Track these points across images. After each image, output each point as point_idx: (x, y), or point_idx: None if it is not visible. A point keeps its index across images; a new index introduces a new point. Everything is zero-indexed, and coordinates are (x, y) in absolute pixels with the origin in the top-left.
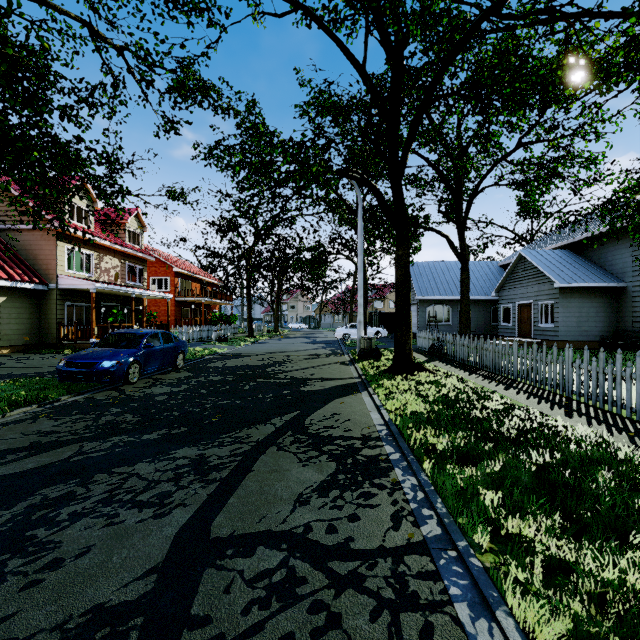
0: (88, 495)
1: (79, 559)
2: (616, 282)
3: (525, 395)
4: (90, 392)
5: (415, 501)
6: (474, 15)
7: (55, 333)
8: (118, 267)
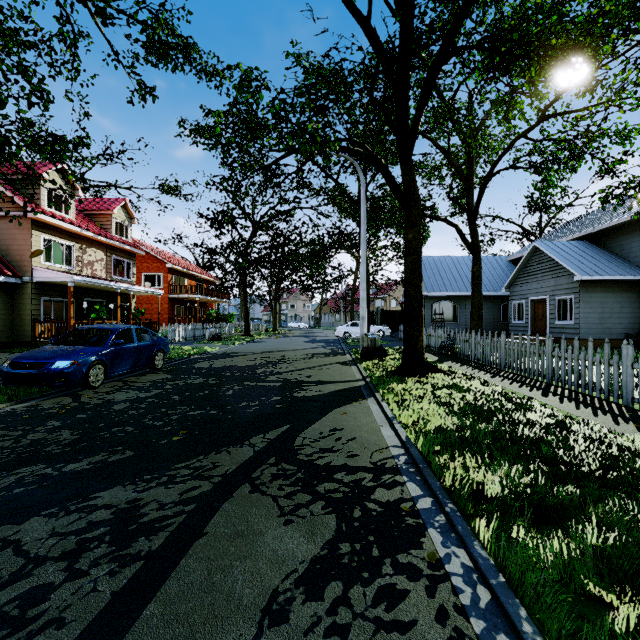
0: None
1: None
2: None
3: (572, 403)
4: (39, 398)
5: (478, 612)
6: None
7: (29, 330)
8: (103, 260)
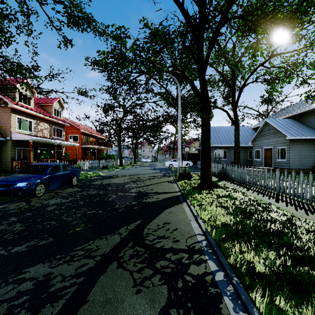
0: None
1: None
2: None
3: (293, 207)
4: (8, 203)
5: None
6: None
7: (10, 164)
8: (48, 128)
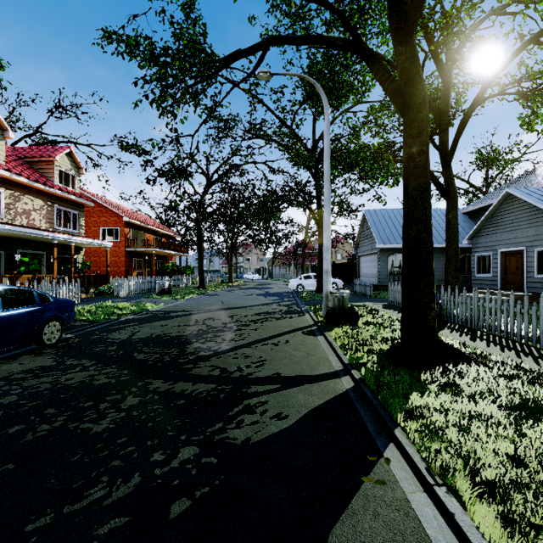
0: None
1: None
2: None
3: None
4: None
5: None
6: None
7: None
8: (43, 210)
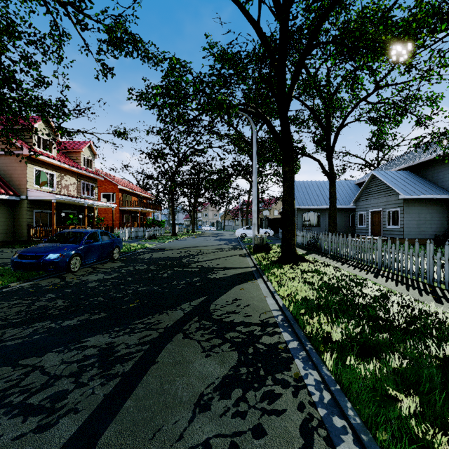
0: None
1: None
2: (447, 194)
3: (393, 282)
4: (37, 279)
5: (323, 405)
6: None
7: (25, 232)
8: (75, 184)
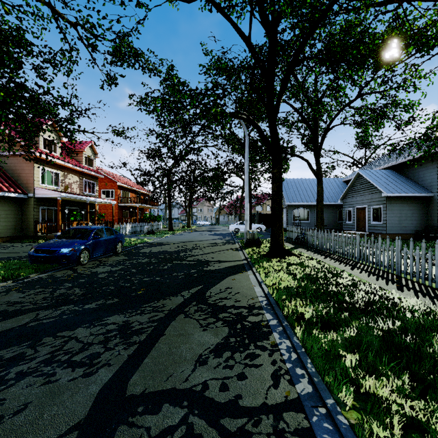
0: (34, 356)
1: (16, 416)
2: (426, 192)
3: (366, 273)
4: (52, 271)
5: (290, 361)
6: (328, 0)
7: (32, 228)
8: (78, 182)
